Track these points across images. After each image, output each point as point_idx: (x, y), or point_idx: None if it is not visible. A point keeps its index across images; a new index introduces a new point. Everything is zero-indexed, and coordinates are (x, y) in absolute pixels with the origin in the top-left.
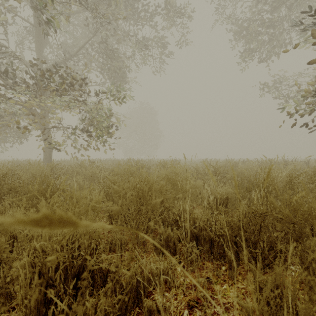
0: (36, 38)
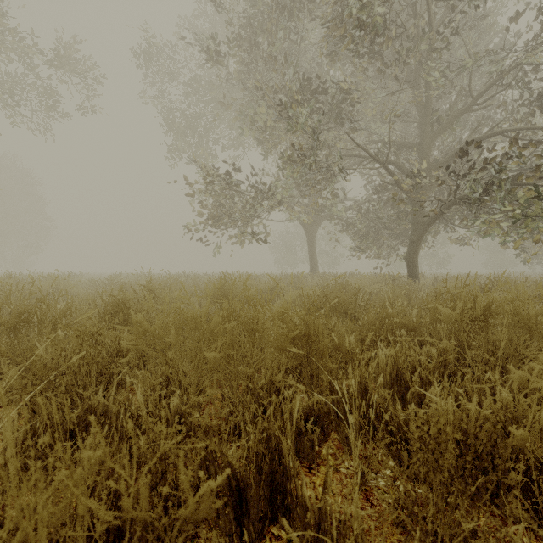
0: None
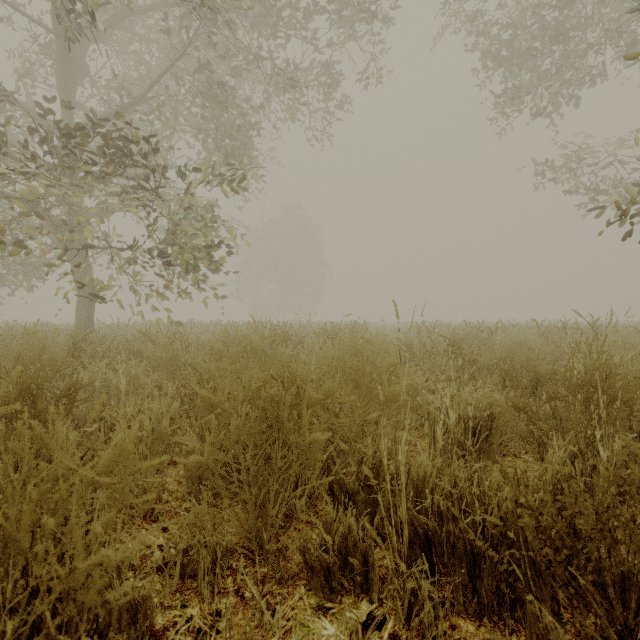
0: (59, 63)
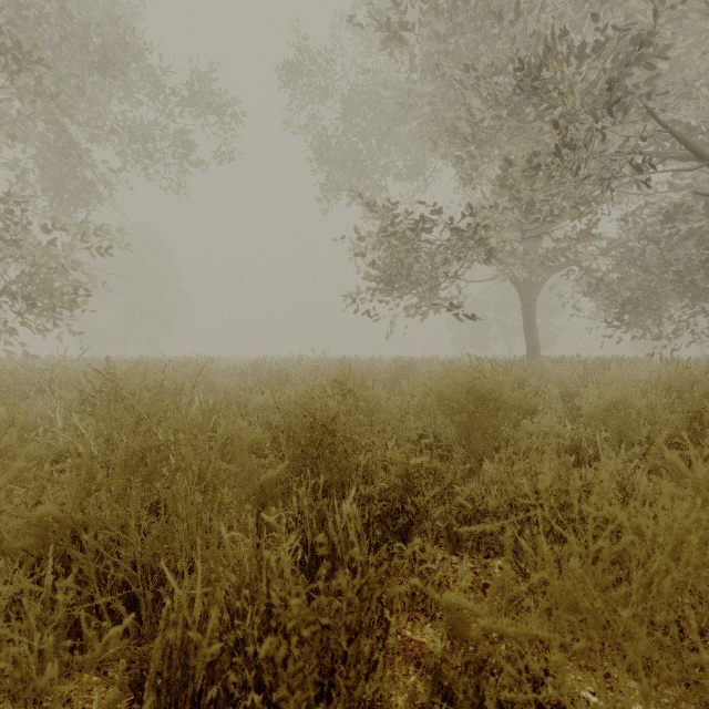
0: None
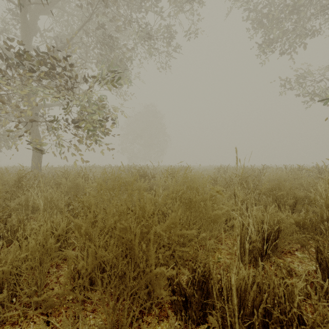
0: (21, 24)
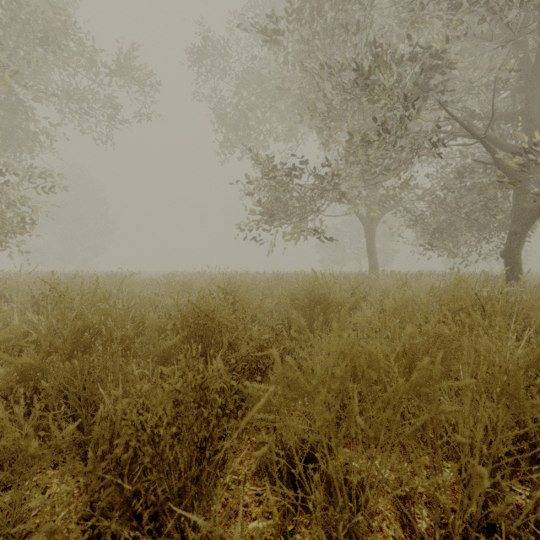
0: None
